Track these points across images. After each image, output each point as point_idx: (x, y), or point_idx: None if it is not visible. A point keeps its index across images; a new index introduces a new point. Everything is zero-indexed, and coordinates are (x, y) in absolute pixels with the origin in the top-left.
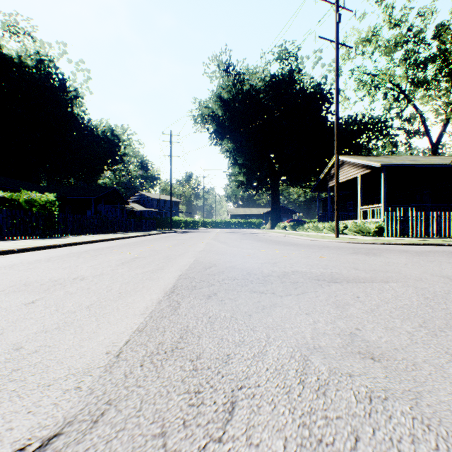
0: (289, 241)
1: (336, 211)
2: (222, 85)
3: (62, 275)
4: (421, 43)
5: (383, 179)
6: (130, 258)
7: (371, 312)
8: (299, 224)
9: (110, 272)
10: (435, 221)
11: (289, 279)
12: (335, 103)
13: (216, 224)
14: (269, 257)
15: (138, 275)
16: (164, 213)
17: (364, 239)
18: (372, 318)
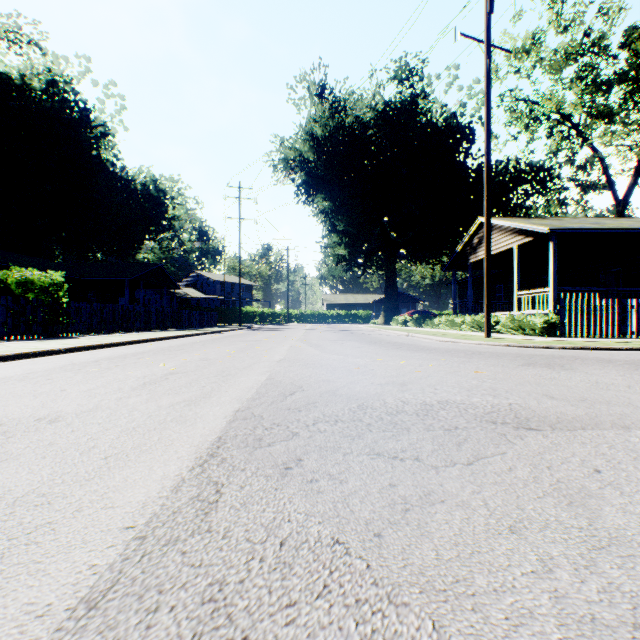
0: (416, 344)
1: (486, 298)
2: (314, 116)
3: (21, 411)
4: (603, 55)
5: (552, 250)
6: (161, 373)
7: None
8: (427, 317)
9: (113, 403)
10: (635, 313)
11: (438, 420)
12: (485, 135)
13: (306, 317)
14: (391, 372)
15: (161, 411)
16: (231, 302)
17: (530, 340)
18: None
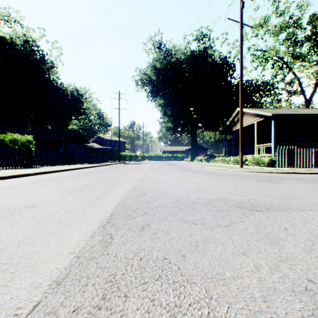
0: (206, 171)
1: (240, 148)
2: (156, 58)
3: (17, 202)
4: (299, 27)
5: (273, 124)
6: (82, 185)
7: (310, 251)
8: (211, 157)
9: (60, 199)
10: (313, 155)
11: (214, 206)
12: (240, 68)
13: (152, 157)
14: (193, 184)
15: (83, 202)
16: (114, 150)
17: (262, 168)
18: (317, 260)
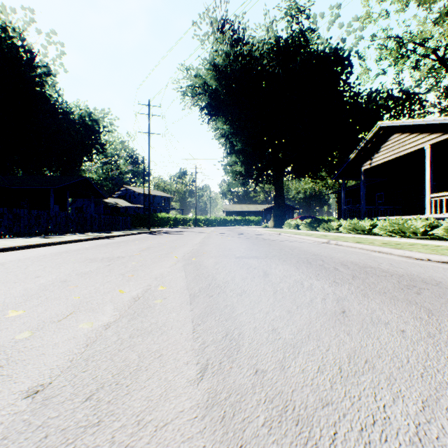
0: (440, 279)
1: None
2: (216, 45)
3: None
4: None
5: None
6: None
7: None
8: (321, 221)
9: None
10: None
11: None
12: None
13: (210, 222)
14: None
15: None
16: (152, 210)
17: None
18: None
